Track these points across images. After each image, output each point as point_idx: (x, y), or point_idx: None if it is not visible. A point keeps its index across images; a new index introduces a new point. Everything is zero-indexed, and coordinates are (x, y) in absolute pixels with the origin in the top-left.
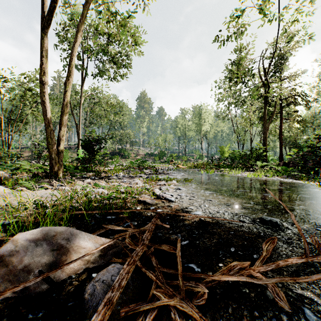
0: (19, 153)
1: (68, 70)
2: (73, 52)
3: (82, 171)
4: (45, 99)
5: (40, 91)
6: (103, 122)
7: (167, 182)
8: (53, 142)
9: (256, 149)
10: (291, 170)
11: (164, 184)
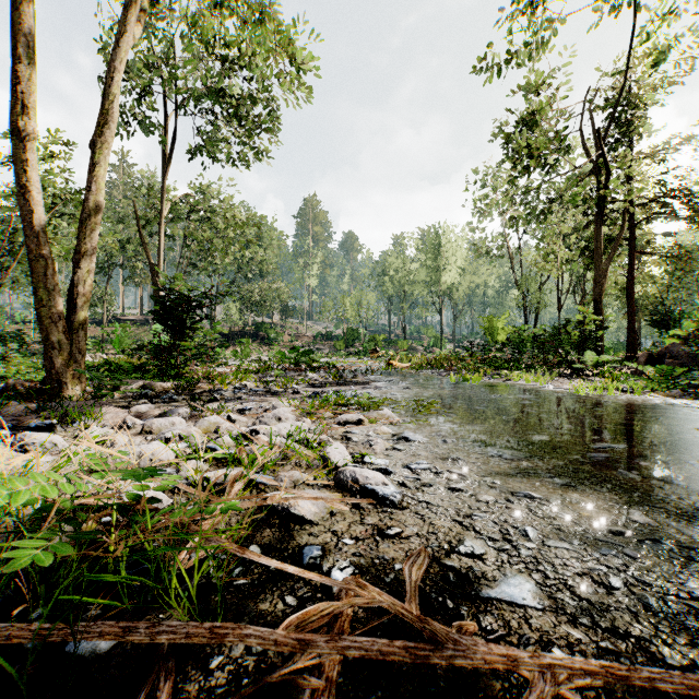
0: (26, 334)
1: (103, 110)
2: (117, 63)
3: (152, 376)
4: (30, 181)
5: (14, 158)
6: (219, 264)
7: (368, 412)
8: (54, 299)
9: (579, 322)
10: (682, 376)
11: (359, 421)
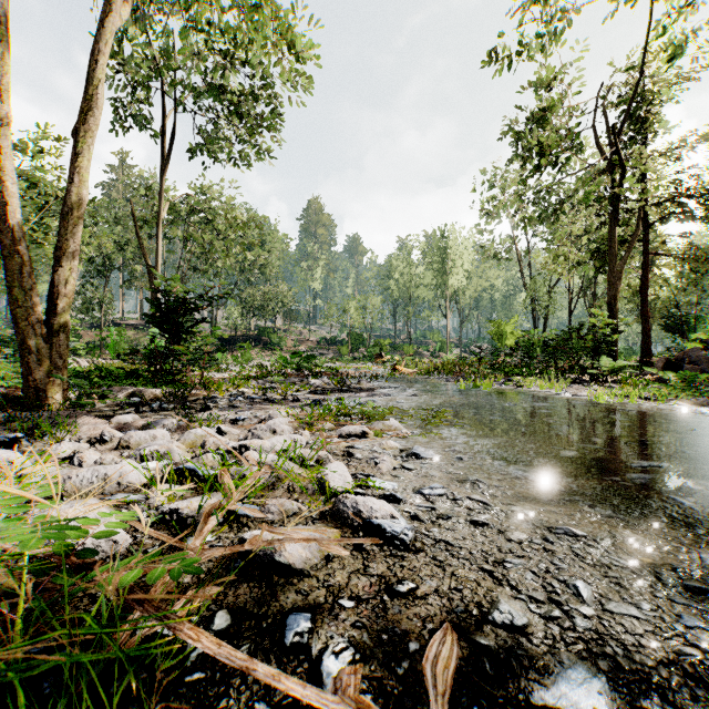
0: None
1: (87, 96)
2: (102, 45)
3: (145, 382)
4: (4, 170)
5: None
6: (220, 267)
7: (373, 423)
8: (31, 300)
9: (593, 326)
10: (706, 382)
11: (363, 434)
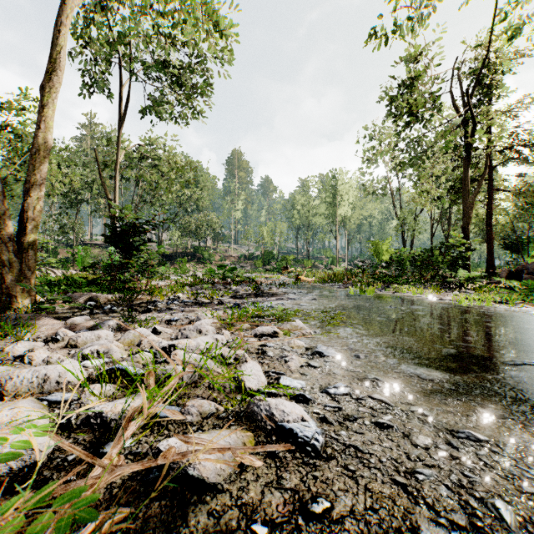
0: None
1: (52, 60)
2: (65, 19)
3: (103, 289)
4: None
5: None
6: (164, 200)
7: (282, 323)
8: (4, 223)
9: (452, 245)
10: None
11: (274, 333)
